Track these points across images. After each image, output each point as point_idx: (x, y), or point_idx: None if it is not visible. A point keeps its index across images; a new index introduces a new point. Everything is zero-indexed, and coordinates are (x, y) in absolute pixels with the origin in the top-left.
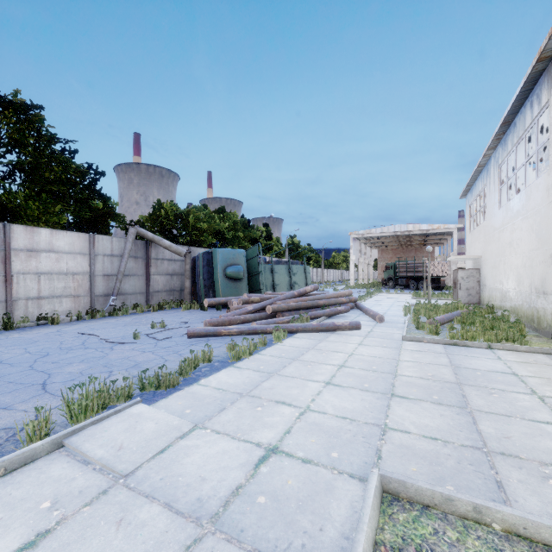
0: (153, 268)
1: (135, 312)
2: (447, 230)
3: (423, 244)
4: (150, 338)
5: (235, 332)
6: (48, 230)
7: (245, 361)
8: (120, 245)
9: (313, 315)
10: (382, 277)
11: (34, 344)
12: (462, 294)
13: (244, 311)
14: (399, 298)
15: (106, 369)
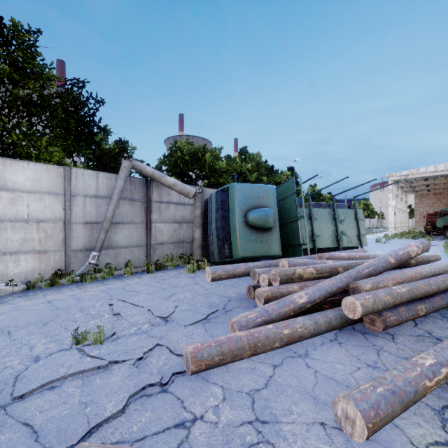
0: (156, 214)
1: (124, 273)
2: None
3: None
4: None
5: None
6: None
7: None
8: (109, 183)
9: None
10: (421, 225)
11: None
12: None
13: (288, 308)
14: None
15: None
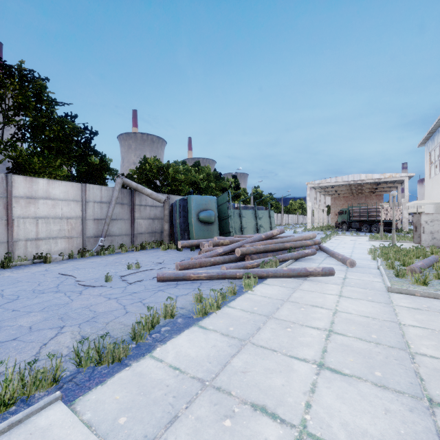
0: (137, 213)
1: (121, 251)
2: (398, 179)
3: (372, 192)
4: (122, 281)
5: (204, 277)
6: (45, 180)
7: (212, 318)
8: (108, 193)
9: (281, 258)
10: (335, 221)
11: (14, 285)
12: (426, 237)
13: (214, 254)
14: (357, 240)
15: (59, 323)
